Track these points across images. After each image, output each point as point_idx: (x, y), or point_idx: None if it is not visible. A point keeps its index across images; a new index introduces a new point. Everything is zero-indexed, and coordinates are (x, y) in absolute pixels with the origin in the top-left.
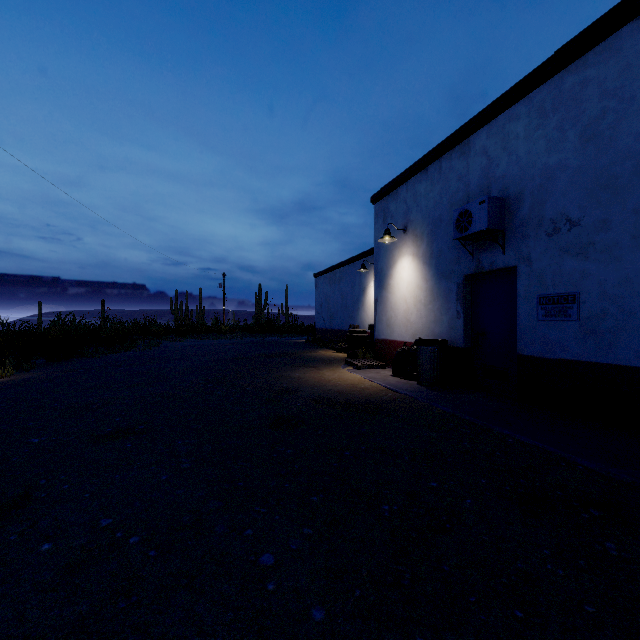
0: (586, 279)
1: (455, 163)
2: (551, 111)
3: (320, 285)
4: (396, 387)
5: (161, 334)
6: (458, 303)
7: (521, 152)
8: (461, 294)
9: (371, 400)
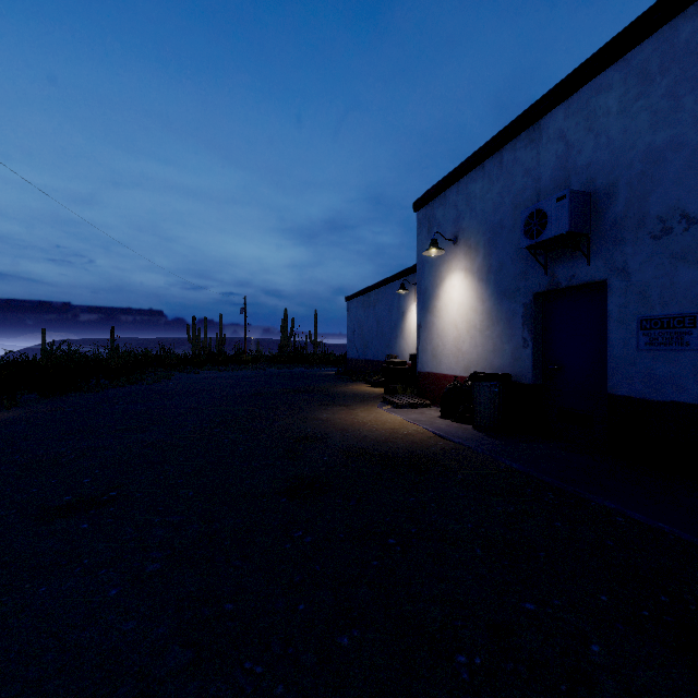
0: None
1: (521, 154)
2: (658, 73)
3: (352, 309)
4: (447, 433)
5: (175, 365)
6: (525, 328)
7: (613, 132)
8: (529, 317)
9: (418, 452)
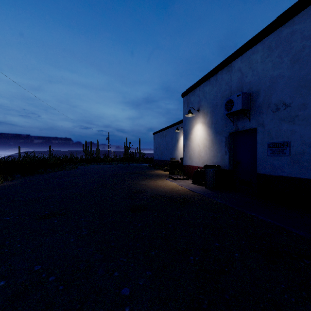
0: (294, 134)
1: (224, 76)
2: (275, 48)
3: (156, 138)
4: (194, 189)
5: (78, 162)
6: (226, 147)
7: (259, 69)
8: (227, 142)
9: (182, 196)
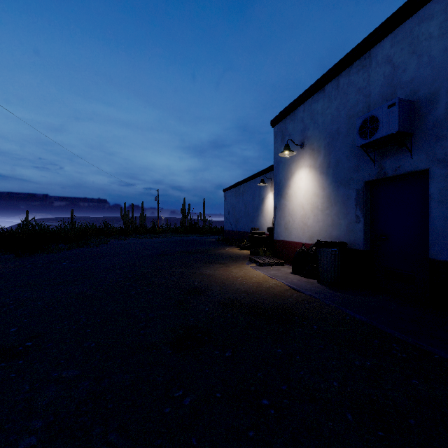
0: None
1: (354, 77)
2: None
3: (228, 197)
4: (299, 287)
5: (111, 234)
6: (357, 208)
7: (435, 51)
8: (361, 199)
9: (278, 302)
